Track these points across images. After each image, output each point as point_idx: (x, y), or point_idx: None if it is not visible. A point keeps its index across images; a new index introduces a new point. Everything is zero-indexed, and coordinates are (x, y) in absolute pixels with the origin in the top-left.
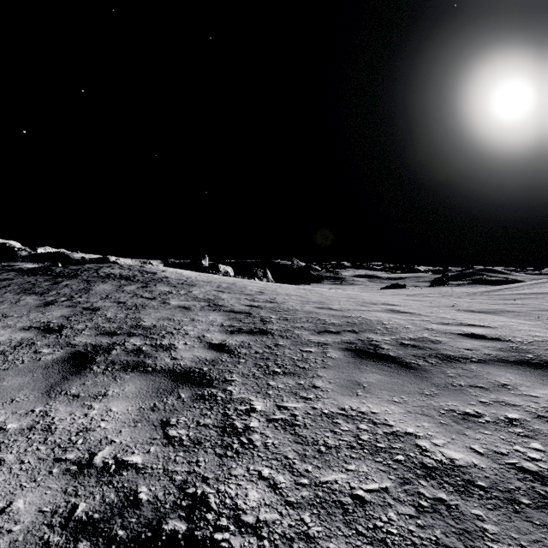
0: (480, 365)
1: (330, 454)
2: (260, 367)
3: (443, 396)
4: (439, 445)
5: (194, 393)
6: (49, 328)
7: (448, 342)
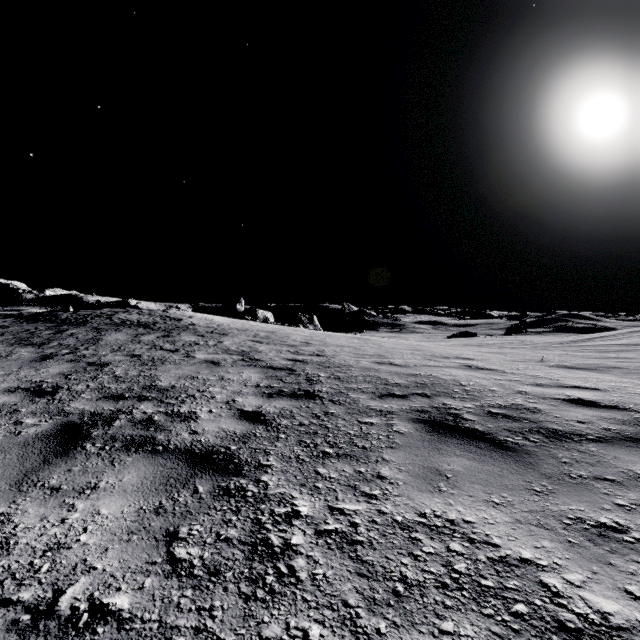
0: (602, 445)
1: (413, 598)
2: (306, 446)
3: (560, 494)
4: (577, 585)
5: (216, 485)
6: (40, 389)
7: (550, 412)
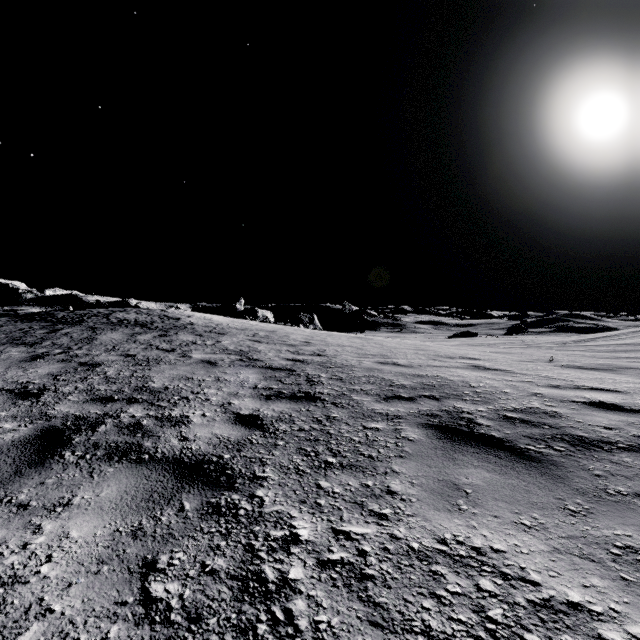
0: (636, 455)
1: None
2: (306, 455)
3: (600, 514)
4: None
5: (205, 501)
6: (25, 391)
7: (571, 416)
